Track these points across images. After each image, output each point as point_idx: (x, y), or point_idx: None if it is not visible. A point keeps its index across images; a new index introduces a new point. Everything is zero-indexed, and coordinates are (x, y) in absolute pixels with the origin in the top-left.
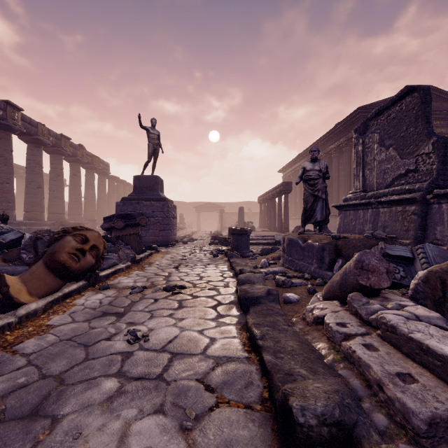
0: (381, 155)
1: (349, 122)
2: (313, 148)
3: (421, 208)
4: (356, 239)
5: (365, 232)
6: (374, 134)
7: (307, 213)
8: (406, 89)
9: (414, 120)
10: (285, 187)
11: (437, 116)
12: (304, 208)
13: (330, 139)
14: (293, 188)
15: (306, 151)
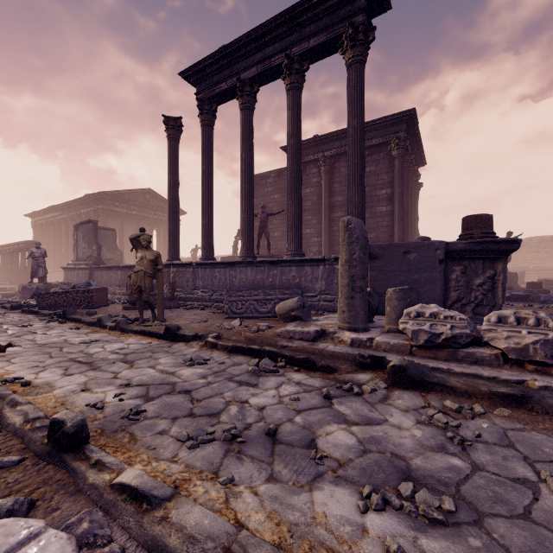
0: (83, 244)
1: (95, 198)
2: (37, 243)
3: (90, 272)
4: (55, 284)
5: (74, 282)
6: (81, 233)
7: (34, 273)
8: (89, 220)
9: (92, 234)
10: (29, 245)
11: (156, 209)
12: (32, 271)
13: (82, 204)
14: (46, 239)
15: (59, 206)
